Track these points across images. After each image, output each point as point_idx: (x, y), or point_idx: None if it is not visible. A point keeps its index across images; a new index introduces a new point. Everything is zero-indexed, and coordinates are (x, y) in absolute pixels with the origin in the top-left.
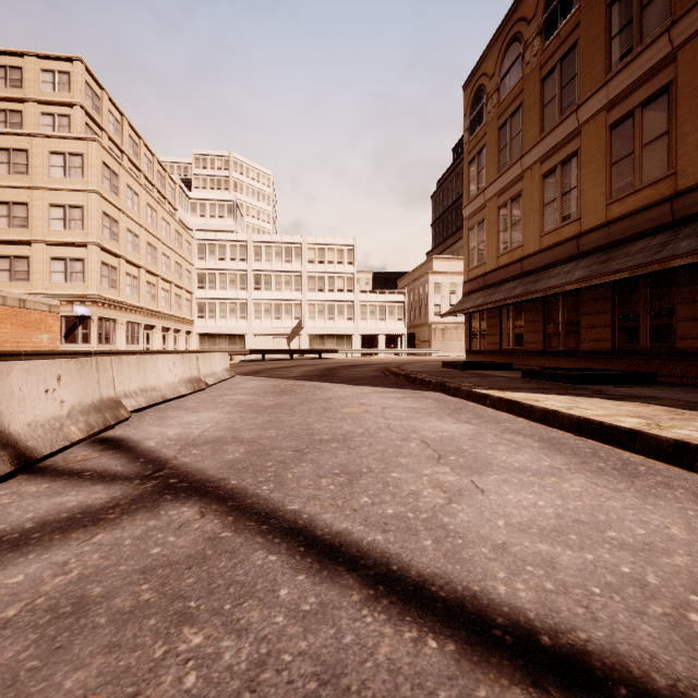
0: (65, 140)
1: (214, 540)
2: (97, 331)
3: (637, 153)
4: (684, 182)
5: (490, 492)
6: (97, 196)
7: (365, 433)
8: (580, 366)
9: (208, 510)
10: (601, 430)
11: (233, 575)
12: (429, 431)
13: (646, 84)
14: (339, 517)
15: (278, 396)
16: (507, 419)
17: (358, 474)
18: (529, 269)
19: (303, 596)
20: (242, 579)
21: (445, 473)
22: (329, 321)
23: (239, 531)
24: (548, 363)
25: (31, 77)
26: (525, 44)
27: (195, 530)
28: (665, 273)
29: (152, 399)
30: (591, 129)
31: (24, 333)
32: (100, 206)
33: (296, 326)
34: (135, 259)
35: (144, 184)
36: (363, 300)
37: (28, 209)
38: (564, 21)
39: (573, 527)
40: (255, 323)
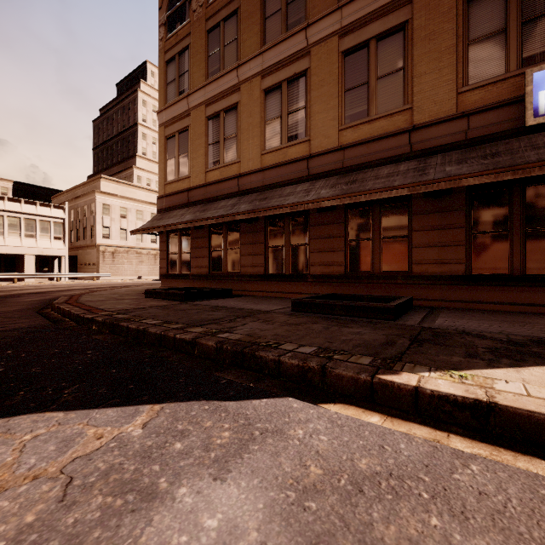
0: None
1: None
2: None
3: (372, 83)
4: (420, 118)
5: None
6: None
7: None
8: (309, 291)
9: None
10: None
11: None
12: None
13: (381, 18)
14: None
15: None
16: None
17: None
18: (248, 188)
19: None
20: None
21: None
22: None
23: None
24: (270, 288)
25: None
26: None
27: None
28: (399, 201)
29: None
30: (322, 51)
31: None
32: None
33: None
34: None
35: None
36: None
37: None
38: None
39: None
40: None
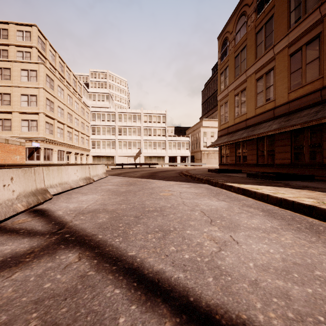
0: (28, 63)
1: (83, 277)
2: (43, 154)
3: (303, 67)
4: None
5: (241, 243)
6: (43, 90)
7: (172, 207)
8: (275, 171)
9: (83, 256)
10: (293, 205)
11: (91, 305)
12: (204, 205)
13: (308, 34)
14: (158, 260)
15: (128, 186)
16: (243, 199)
17: (168, 232)
18: (249, 125)
19: (134, 323)
20: (96, 309)
21: (215, 231)
22: (154, 149)
23: (99, 271)
24: (259, 170)
25: (12, 34)
26: (247, 16)
27: (73, 270)
28: (318, 126)
29: (65, 188)
30: (280, 56)
31: (8, 155)
32: (45, 95)
33: (138, 152)
34: (62, 120)
35: (66, 85)
36: (170, 140)
37: (11, 96)
38: (267, 5)
39: (294, 268)
40: (119, 150)
